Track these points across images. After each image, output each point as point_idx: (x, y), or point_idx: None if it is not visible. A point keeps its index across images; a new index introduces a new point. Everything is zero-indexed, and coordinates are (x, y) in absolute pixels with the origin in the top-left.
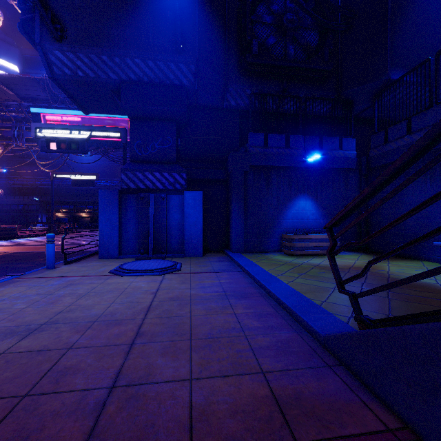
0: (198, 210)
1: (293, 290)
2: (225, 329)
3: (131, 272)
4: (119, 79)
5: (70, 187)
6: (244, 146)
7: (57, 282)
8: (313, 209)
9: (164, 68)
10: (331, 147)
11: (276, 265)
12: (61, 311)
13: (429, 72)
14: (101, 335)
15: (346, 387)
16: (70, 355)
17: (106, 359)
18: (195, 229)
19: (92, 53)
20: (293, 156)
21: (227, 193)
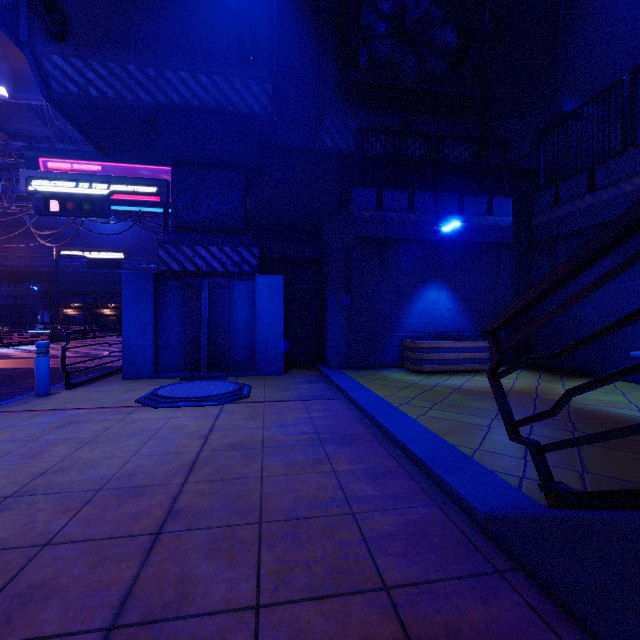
0: (277, 304)
1: (426, 430)
2: (319, 500)
3: (171, 401)
4: (155, 102)
5: (86, 270)
6: (347, 208)
7: (49, 418)
8: (449, 303)
9: (224, 87)
10: (475, 211)
11: (396, 388)
12: (45, 470)
13: (622, 99)
14: (106, 517)
15: (536, 617)
16: (44, 558)
17: (108, 566)
18: (272, 333)
19: (112, 60)
20: (419, 223)
21: (321, 279)
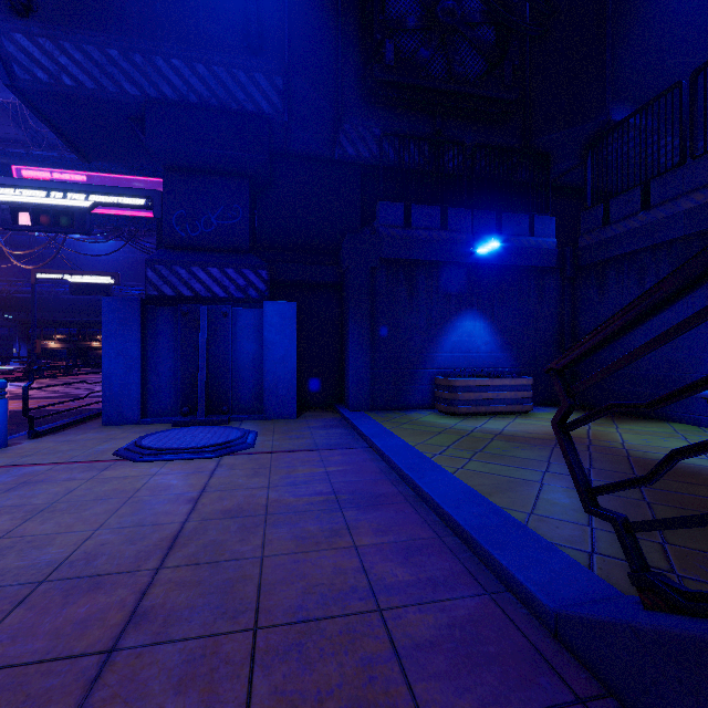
0: (289, 336)
1: (467, 488)
2: (336, 591)
3: (157, 453)
4: (143, 96)
5: (71, 296)
6: (371, 226)
7: None
8: (486, 335)
9: (227, 80)
10: (515, 231)
11: (428, 434)
12: None
13: (680, 105)
14: (42, 627)
15: None
16: None
17: None
18: (283, 369)
19: (89, 42)
20: (453, 243)
21: (341, 308)
